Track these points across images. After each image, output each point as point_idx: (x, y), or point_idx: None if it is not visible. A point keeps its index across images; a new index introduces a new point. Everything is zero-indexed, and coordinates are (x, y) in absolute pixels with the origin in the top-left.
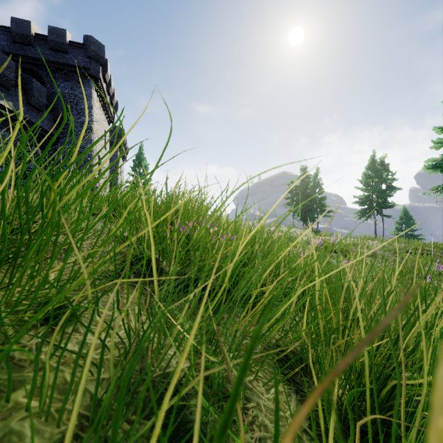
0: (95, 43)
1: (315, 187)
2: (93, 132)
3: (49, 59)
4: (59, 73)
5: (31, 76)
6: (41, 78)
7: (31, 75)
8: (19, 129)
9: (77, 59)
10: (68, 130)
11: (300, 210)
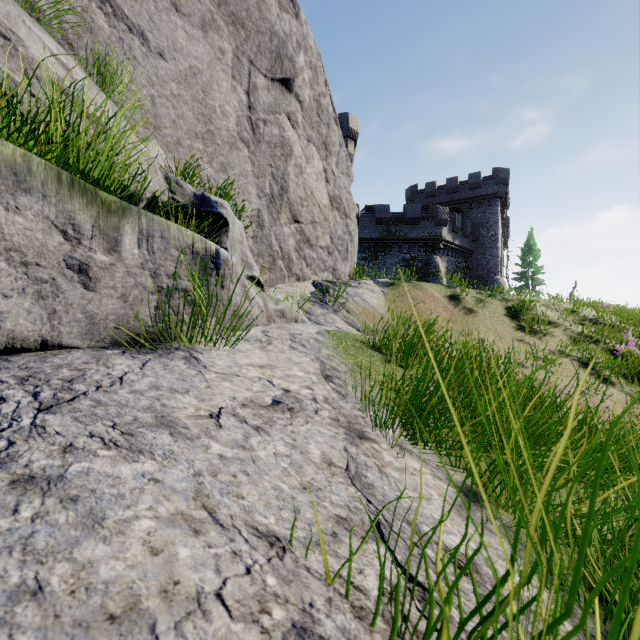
0: (502, 172)
1: None
2: (498, 241)
3: (468, 197)
4: (473, 204)
5: (453, 211)
6: (460, 210)
7: (453, 210)
8: (457, 254)
9: (488, 189)
10: (480, 244)
11: None
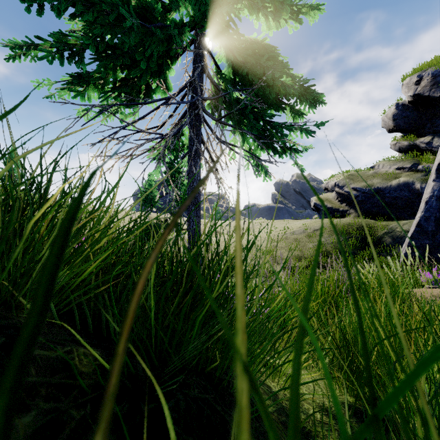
0: None
1: (149, 187)
2: None
3: None
4: None
5: None
6: None
7: None
8: None
9: None
10: None
11: (143, 201)
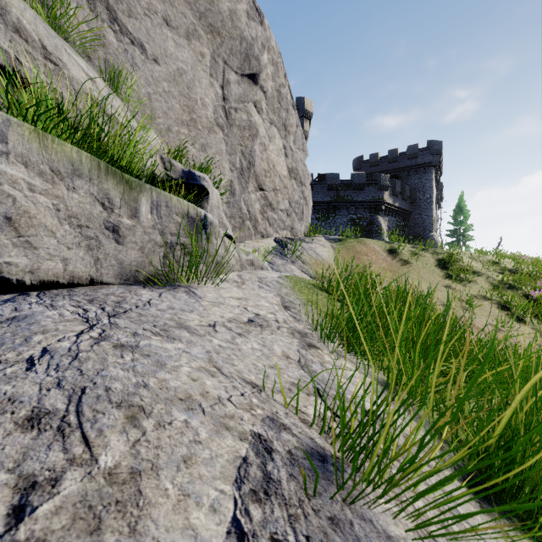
0: (436, 144)
1: None
2: (433, 203)
3: (406, 165)
4: (411, 171)
5: (393, 177)
6: (400, 177)
7: (393, 177)
8: (397, 214)
9: (424, 159)
10: (417, 206)
11: None
